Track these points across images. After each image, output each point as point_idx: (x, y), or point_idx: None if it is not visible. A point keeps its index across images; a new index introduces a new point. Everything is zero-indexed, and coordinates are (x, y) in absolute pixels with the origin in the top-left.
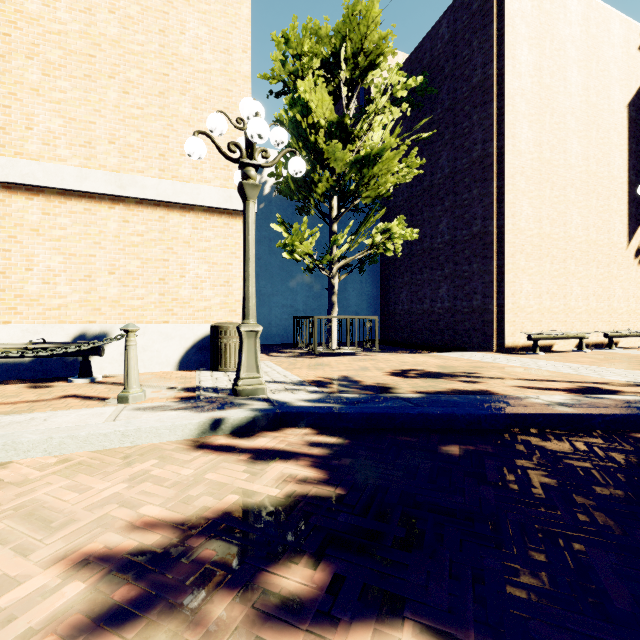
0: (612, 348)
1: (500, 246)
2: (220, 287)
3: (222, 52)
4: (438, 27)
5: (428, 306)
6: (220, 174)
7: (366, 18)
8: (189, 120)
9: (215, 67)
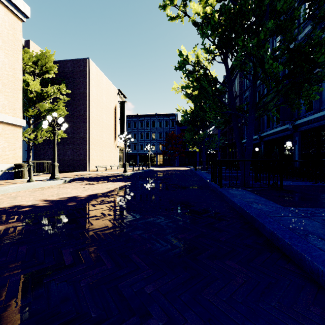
0: (112, 169)
1: (89, 142)
2: (12, 151)
3: (13, 69)
4: (67, 63)
5: (62, 157)
6: (12, 111)
7: (48, 58)
8: (1, 90)
9: (10, 73)
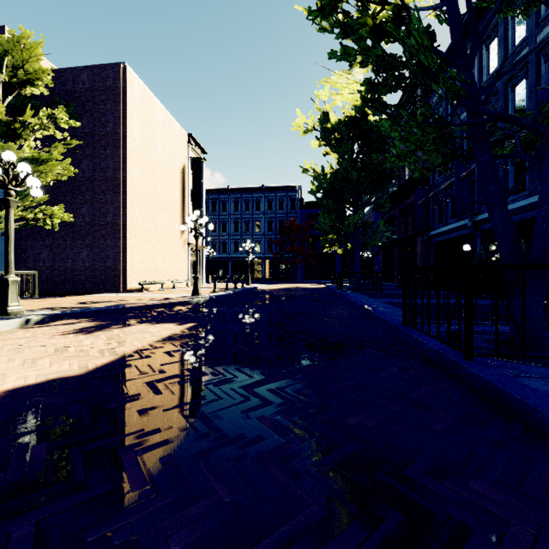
0: (175, 288)
1: (124, 232)
2: None
3: None
4: (80, 72)
5: (71, 264)
6: None
7: (30, 51)
8: None
9: None
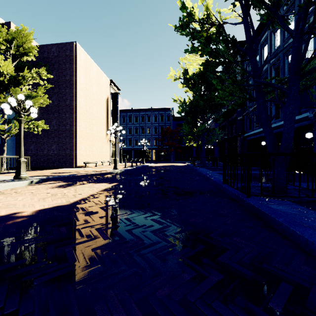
0: (103, 165)
1: (76, 135)
2: None
3: None
4: (51, 47)
5: (46, 152)
6: None
7: (26, 37)
8: None
9: None
